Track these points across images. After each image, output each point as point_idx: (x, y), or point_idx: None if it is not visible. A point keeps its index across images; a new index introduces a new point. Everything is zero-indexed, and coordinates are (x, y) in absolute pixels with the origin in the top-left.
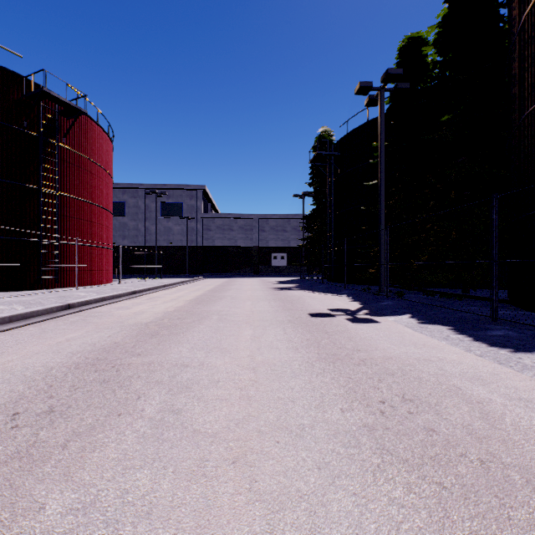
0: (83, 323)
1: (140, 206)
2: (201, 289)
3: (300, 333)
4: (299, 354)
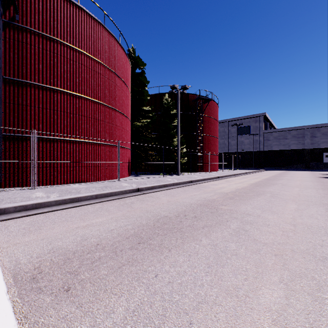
0: (228, 182)
1: (225, 131)
2: (266, 175)
3: (325, 191)
4: (320, 195)
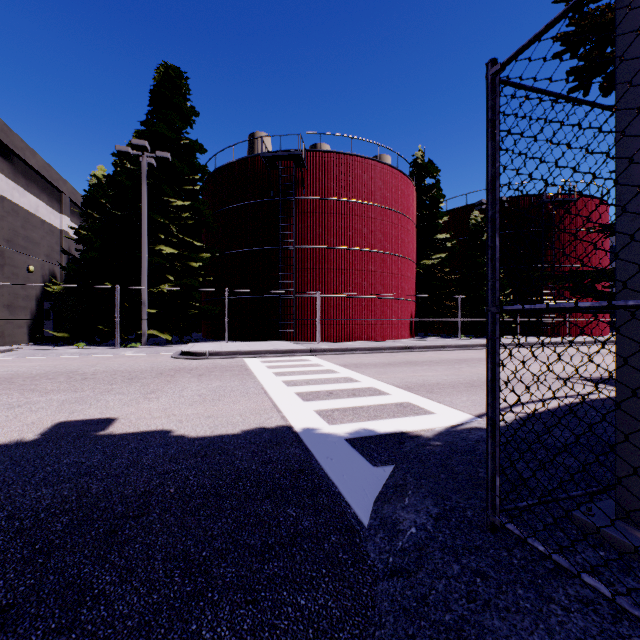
0: (559, 349)
1: None
2: None
3: None
4: None
